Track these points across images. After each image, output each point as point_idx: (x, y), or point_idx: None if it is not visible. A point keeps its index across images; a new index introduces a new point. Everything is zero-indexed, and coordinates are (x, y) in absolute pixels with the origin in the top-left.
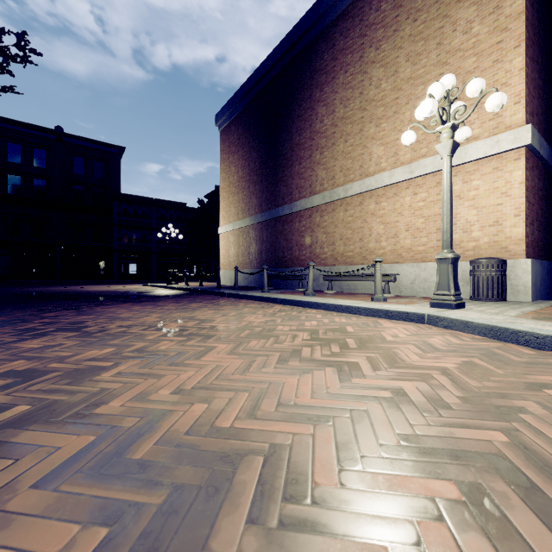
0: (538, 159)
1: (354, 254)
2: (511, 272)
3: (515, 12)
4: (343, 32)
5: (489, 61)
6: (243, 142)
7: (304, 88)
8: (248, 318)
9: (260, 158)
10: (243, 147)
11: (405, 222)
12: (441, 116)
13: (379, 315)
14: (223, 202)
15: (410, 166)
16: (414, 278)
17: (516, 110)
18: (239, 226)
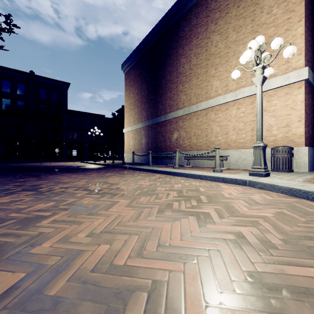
0: (311, 88)
1: (202, 144)
2: (296, 154)
3: (298, 0)
4: (196, 14)
5: (282, 30)
6: (137, 79)
7: (173, 47)
8: (140, 182)
9: (147, 88)
10: (137, 82)
11: (232, 125)
12: (256, 61)
13: (218, 180)
14: (126, 114)
15: (236, 92)
16: (238, 158)
17: (299, 59)
18: (135, 128)
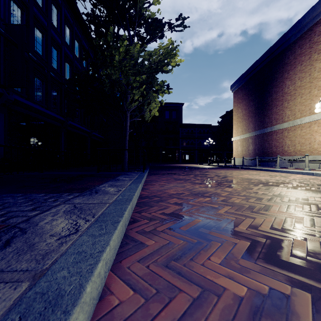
0: None
1: (306, 150)
2: None
3: None
4: (300, 46)
5: None
6: (245, 98)
7: (278, 72)
8: (251, 172)
9: (254, 105)
10: (245, 100)
11: None
12: None
13: (299, 173)
14: (234, 126)
15: None
16: None
17: None
18: (243, 137)
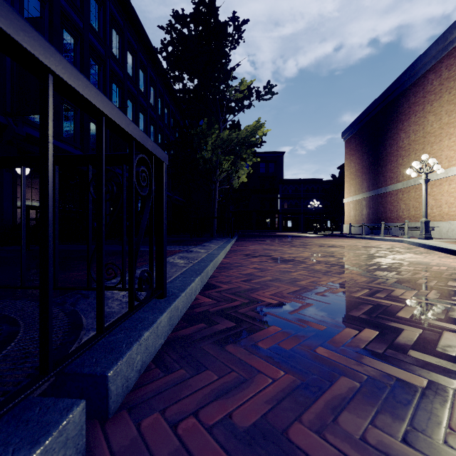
0: None
1: (420, 216)
2: None
3: None
4: (414, 93)
5: None
6: (358, 149)
7: (393, 122)
8: (344, 240)
9: (368, 159)
10: (358, 152)
11: (445, 199)
12: (418, 172)
13: (392, 241)
14: (346, 184)
15: (446, 170)
16: (448, 229)
17: None
18: (356, 198)
